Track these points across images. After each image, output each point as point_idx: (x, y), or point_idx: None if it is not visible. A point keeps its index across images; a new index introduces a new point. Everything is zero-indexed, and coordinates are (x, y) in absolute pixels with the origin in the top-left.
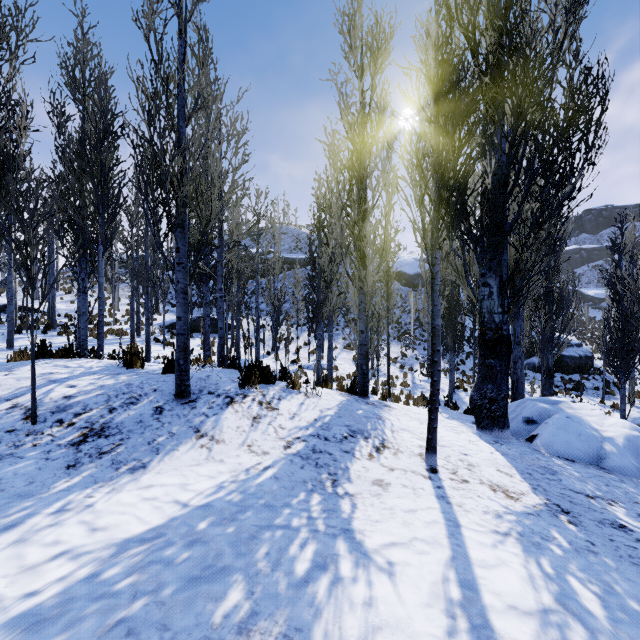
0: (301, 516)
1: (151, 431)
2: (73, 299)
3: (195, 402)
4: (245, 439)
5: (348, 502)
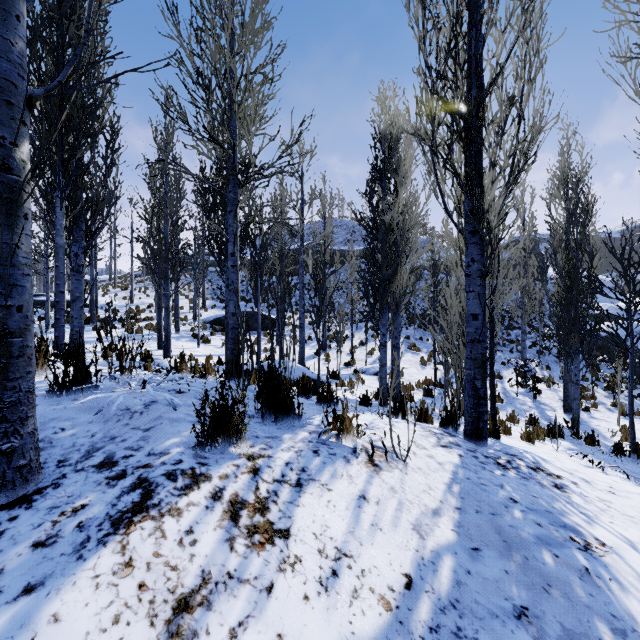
0: None
1: None
2: (127, 295)
3: (24, 506)
4: None
5: None
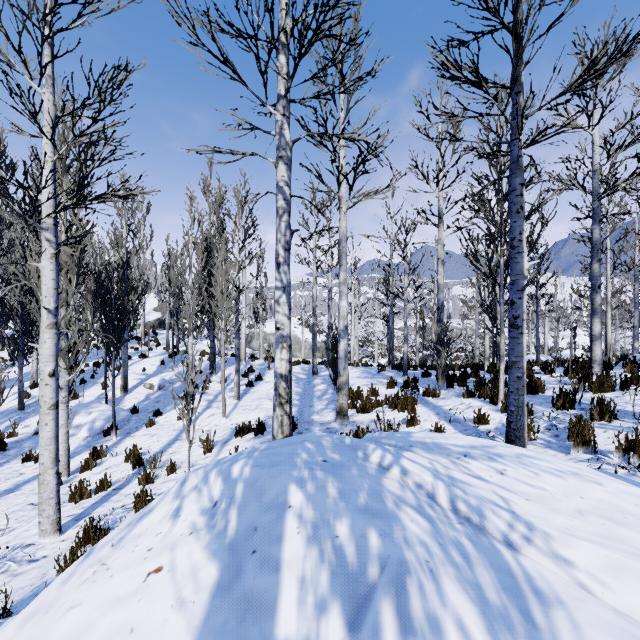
0: None
1: None
2: None
3: None
4: None
5: None
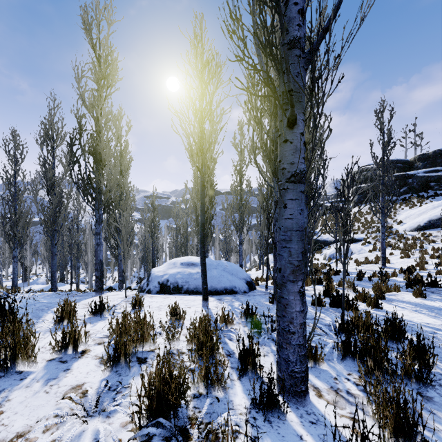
0: None
1: None
2: None
3: None
4: None
5: None
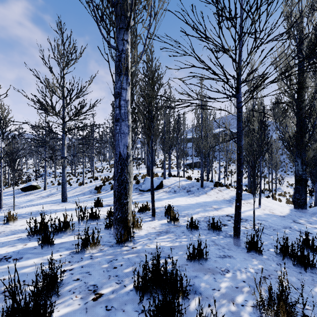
0: (224, 204)
1: (198, 192)
2: None
3: (204, 188)
4: (215, 196)
5: (233, 205)
